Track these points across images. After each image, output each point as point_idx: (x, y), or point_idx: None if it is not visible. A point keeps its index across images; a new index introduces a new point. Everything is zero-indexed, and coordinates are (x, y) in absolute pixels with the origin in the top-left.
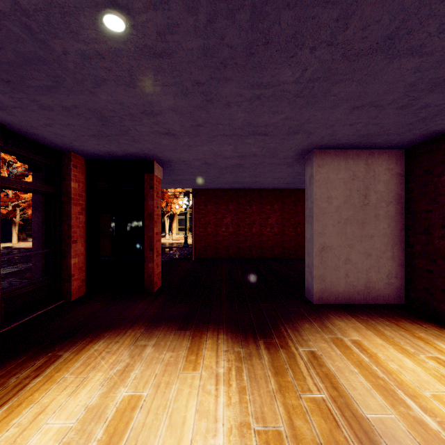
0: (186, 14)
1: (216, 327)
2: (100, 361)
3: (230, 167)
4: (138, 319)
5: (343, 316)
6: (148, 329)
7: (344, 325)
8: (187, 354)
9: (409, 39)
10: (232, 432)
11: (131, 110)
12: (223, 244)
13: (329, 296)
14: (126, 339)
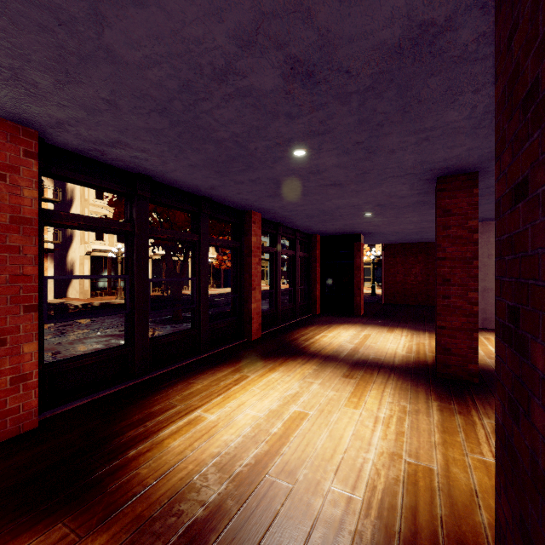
0: (390, 210)
1: (402, 327)
2: (350, 328)
3: (414, 232)
4: (358, 322)
5: (493, 332)
6: (365, 324)
7: (488, 334)
8: (387, 331)
9: (481, 203)
10: (406, 341)
11: (360, 222)
12: (412, 292)
13: (490, 323)
14: (356, 325)
